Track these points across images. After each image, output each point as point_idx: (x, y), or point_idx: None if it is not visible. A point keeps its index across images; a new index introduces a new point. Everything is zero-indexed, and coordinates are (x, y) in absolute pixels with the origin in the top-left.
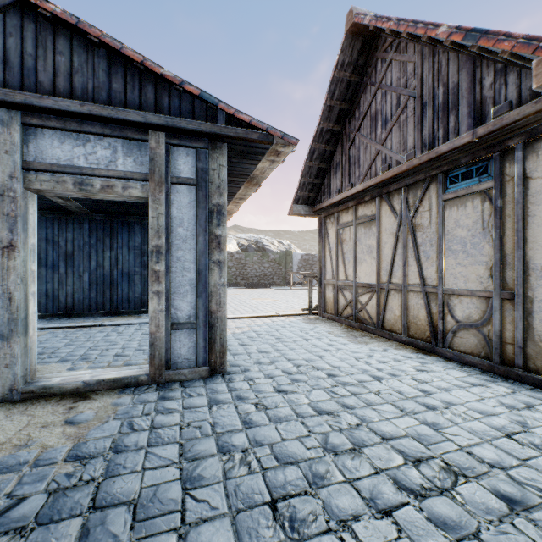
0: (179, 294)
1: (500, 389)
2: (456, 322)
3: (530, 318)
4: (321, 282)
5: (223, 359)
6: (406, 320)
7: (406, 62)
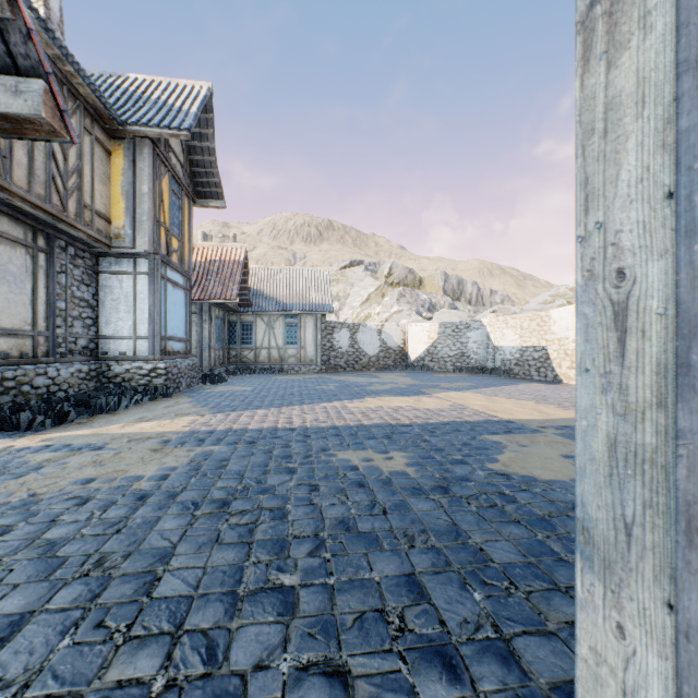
0: None
1: None
2: None
3: None
4: None
5: None
6: None
7: None
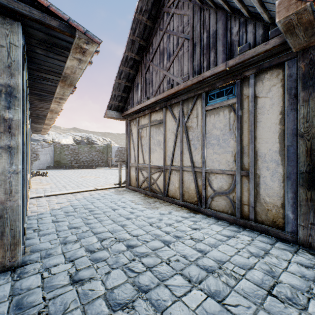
0: None
1: (245, 239)
2: (213, 191)
3: (258, 187)
4: (127, 165)
5: (15, 251)
6: (182, 190)
7: (183, 15)
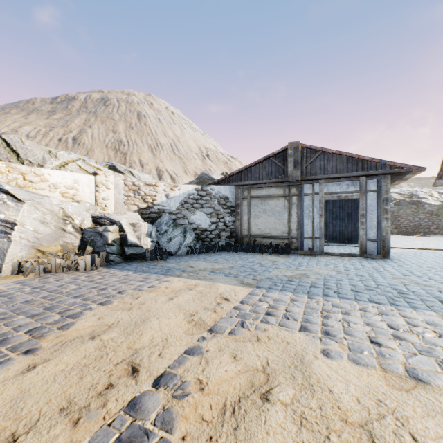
0: (370, 229)
1: None
2: None
3: None
4: None
5: (388, 253)
6: None
7: None
